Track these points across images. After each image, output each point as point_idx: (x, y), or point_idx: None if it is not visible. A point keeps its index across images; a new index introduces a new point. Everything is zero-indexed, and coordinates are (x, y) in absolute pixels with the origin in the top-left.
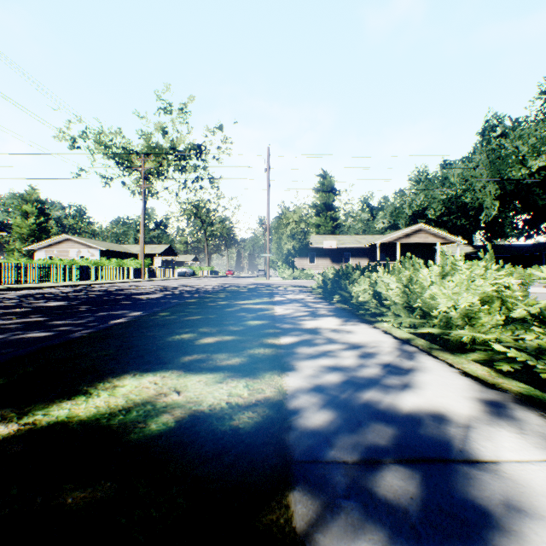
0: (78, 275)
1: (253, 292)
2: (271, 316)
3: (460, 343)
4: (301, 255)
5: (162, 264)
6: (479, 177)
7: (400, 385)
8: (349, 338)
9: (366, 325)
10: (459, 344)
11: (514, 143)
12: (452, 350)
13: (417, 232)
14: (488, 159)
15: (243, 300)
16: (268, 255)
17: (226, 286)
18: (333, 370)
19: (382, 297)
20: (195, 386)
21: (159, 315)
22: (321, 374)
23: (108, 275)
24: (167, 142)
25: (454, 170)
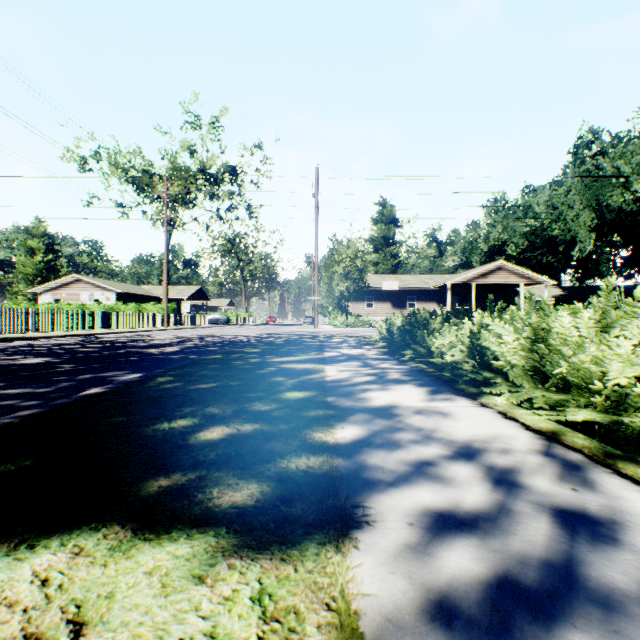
0: (85, 322)
1: (297, 344)
2: (320, 384)
3: (637, 437)
4: (356, 298)
5: (191, 310)
6: (570, 204)
7: (633, 590)
8: (450, 428)
9: (467, 400)
10: (635, 438)
11: (614, 163)
12: (628, 450)
13: (496, 271)
14: (583, 183)
15: (282, 357)
16: (316, 298)
17: (264, 336)
18: (453, 526)
19: (488, 356)
20: (134, 595)
21: (158, 380)
22: (429, 543)
23: (124, 322)
24: (196, 164)
25: (538, 197)
